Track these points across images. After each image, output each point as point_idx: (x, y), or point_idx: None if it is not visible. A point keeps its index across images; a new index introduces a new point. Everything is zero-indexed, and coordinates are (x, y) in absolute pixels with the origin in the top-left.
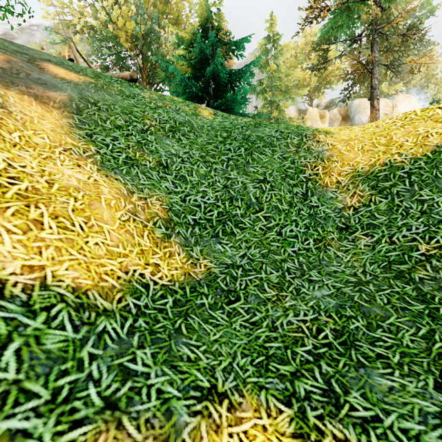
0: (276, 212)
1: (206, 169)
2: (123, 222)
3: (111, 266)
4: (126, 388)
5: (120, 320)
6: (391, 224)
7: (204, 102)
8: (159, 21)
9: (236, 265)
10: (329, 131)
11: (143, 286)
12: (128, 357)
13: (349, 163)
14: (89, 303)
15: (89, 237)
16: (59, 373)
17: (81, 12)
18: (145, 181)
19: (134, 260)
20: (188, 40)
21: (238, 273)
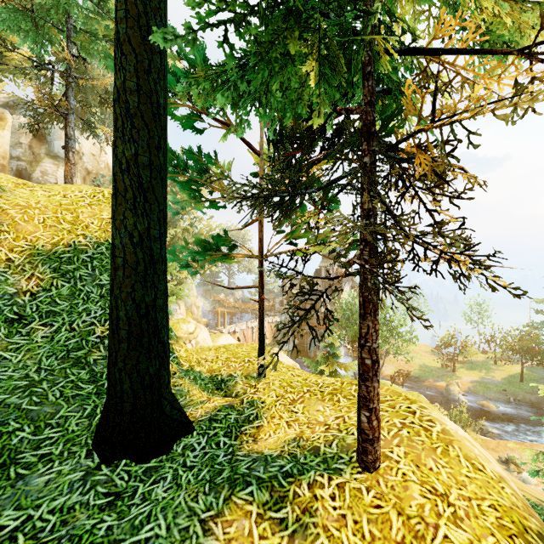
0: None
1: None
2: None
3: None
4: None
5: None
6: (73, 310)
7: None
8: None
9: None
10: None
11: None
12: None
13: (27, 237)
14: None
15: None
16: None
17: None
18: None
19: None
20: None
21: None
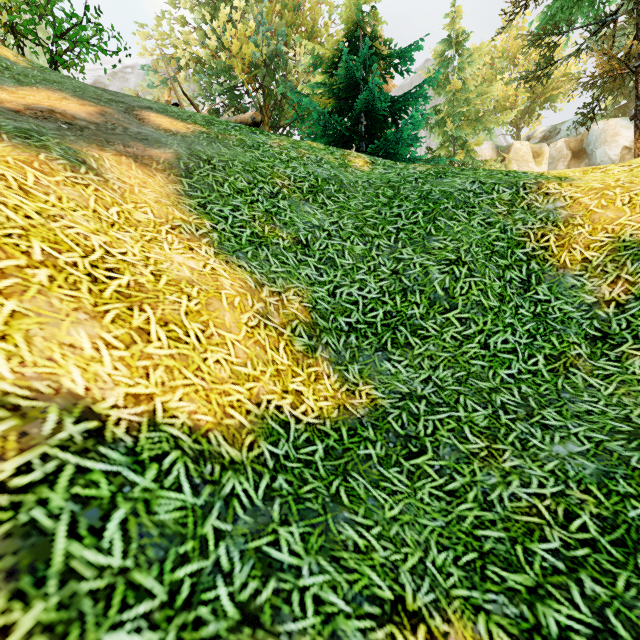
0: (478, 311)
1: (364, 246)
2: (252, 328)
3: (237, 395)
4: (268, 590)
5: (253, 478)
6: None
7: (351, 147)
8: (286, 38)
9: (416, 395)
10: (565, 176)
11: (282, 426)
12: (267, 538)
13: (606, 227)
14: (211, 451)
15: (208, 351)
16: (176, 559)
17: (184, 41)
18: (278, 267)
19: (267, 385)
20: (329, 59)
21: (420, 409)
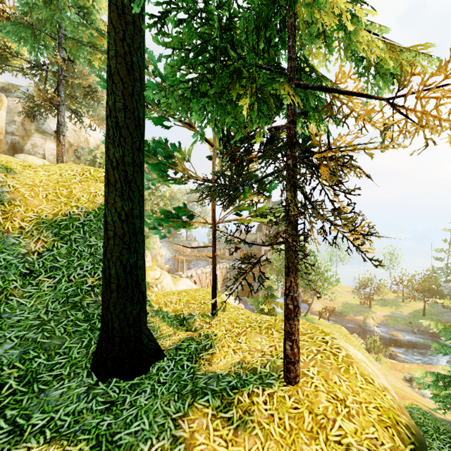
0: None
1: None
2: None
3: None
4: None
5: None
6: (70, 266)
7: None
8: None
9: None
10: (11, 167)
11: None
12: None
13: (34, 209)
14: None
15: None
16: None
17: None
18: None
19: None
20: None
21: None
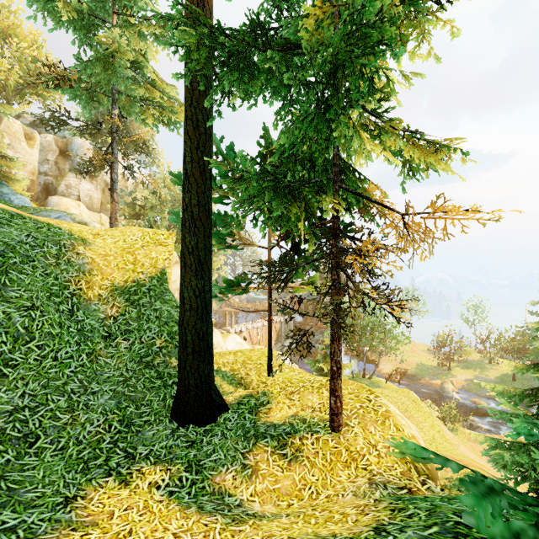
0: (50, 338)
1: None
2: None
3: None
4: (21, 532)
5: None
6: (140, 329)
7: None
8: None
9: (20, 408)
10: (85, 238)
11: None
12: None
13: (108, 277)
14: None
15: None
16: None
17: None
18: None
19: None
20: None
21: (27, 415)
